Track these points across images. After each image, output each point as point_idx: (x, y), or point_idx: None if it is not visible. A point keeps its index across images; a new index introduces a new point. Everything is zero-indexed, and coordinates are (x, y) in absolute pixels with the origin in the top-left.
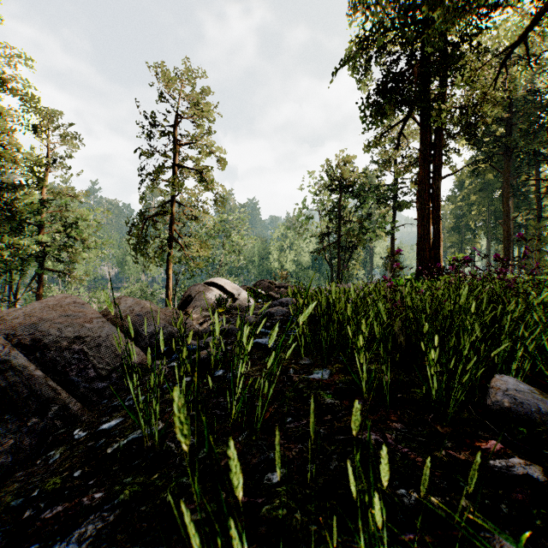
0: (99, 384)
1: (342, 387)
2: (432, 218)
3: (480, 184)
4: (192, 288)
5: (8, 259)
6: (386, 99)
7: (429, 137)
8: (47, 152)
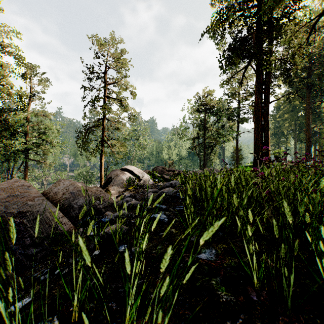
0: (33, 250)
1: (231, 272)
2: (264, 128)
3: (290, 107)
4: (112, 173)
5: (7, 153)
6: (235, 54)
7: (261, 77)
8: (30, 90)
